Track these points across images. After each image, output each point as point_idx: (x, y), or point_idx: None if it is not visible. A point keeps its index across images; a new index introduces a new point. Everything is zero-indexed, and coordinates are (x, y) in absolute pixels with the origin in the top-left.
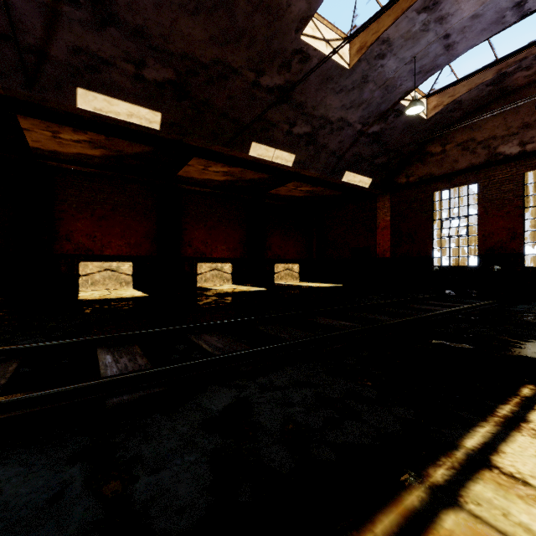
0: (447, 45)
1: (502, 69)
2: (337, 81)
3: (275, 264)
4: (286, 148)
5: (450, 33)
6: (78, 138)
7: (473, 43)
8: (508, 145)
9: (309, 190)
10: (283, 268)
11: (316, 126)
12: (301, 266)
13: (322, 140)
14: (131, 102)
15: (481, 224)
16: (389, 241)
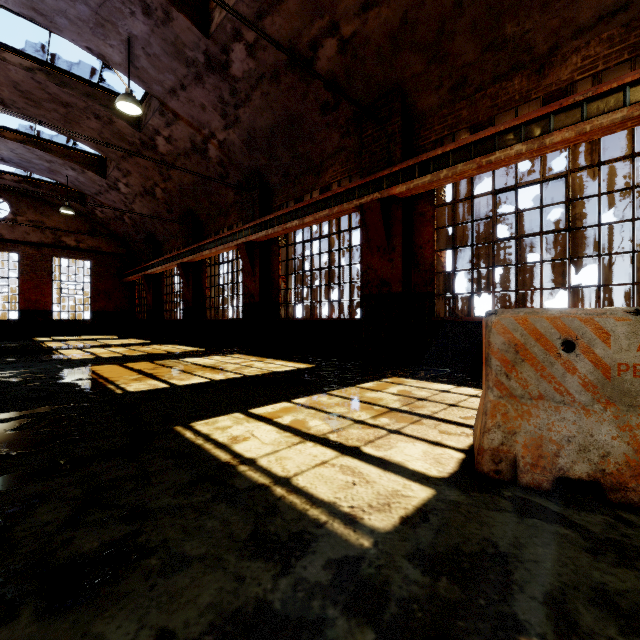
0: None
1: None
2: None
3: None
4: None
5: None
6: None
7: None
8: None
9: None
10: None
11: None
12: None
13: None
14: None
15: None
16: None
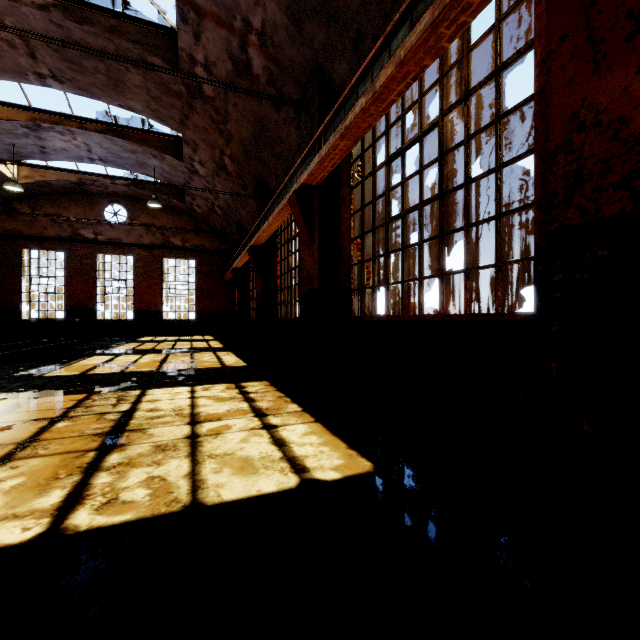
0: (43, 151)
1: (83, 180)
2: None
3: None
4: None
5: (46, 147)
6: None
7: (63, 159)
8: (87, 231)
9: None
10: None
11: None
12: None
13: None
14: None
15: (67, 285)
16: None
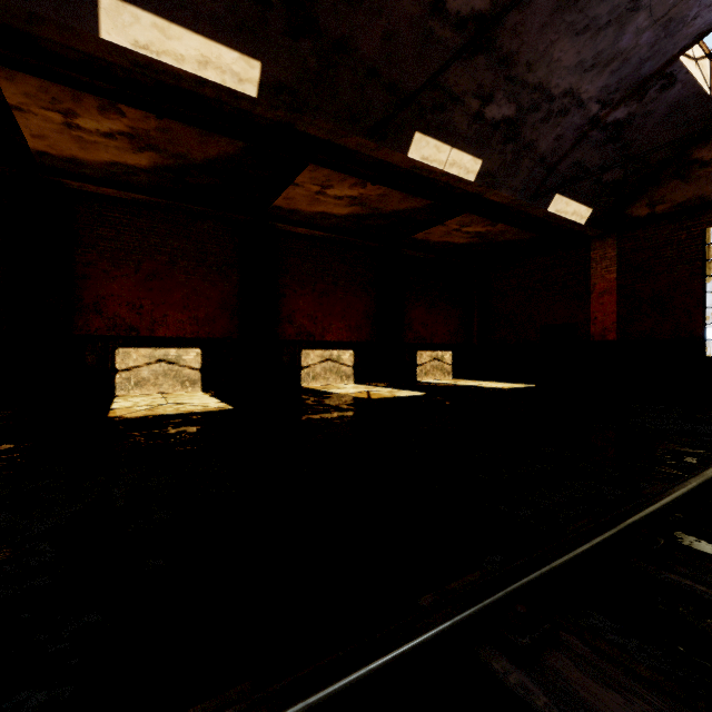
0: None
1: None
2: (583, 6)
3: (417, 351)
4: (470, 147)
5: None
6: (109, 128)
7: None
8: None
9: (479, 232)
10: (429, 357)
11: (524, 106)
12: (455, 355)
13: (530, 133)
14: (204, 34)
15: None
16: (613, 314)
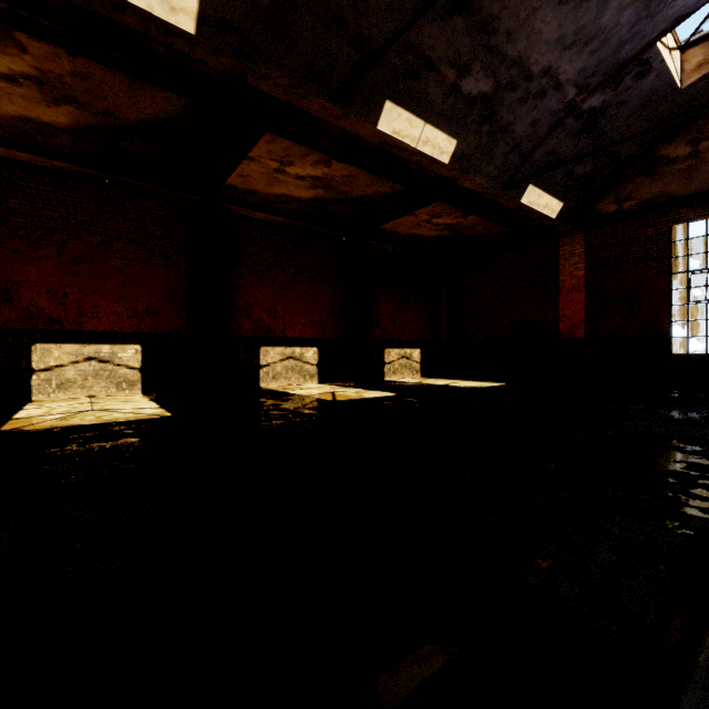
0: None
1: None
2: None
3: (385, 348)
4: (444, 124)
5: None
6: (9, 67)
7: None
8: None
9: (450, 224)
10: (397, 355)
11: (501, 83)
12: (423, 353)
13: (506, 115)
14: None
15: None
16: (582, 311)
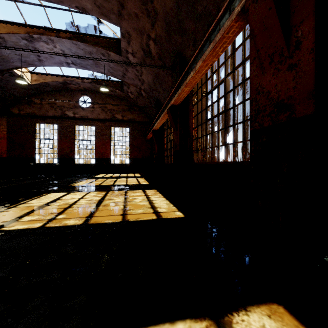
0: (39, 59)
1: (66, 80)
2: None
3: None
4: None
5: (40, 56)
6: None
7: (52, 65)
8: (69, 112)
9: None
10: None
11: None
12: None
13: None
14: None
15: (59, 143)
16: (6, 147)
